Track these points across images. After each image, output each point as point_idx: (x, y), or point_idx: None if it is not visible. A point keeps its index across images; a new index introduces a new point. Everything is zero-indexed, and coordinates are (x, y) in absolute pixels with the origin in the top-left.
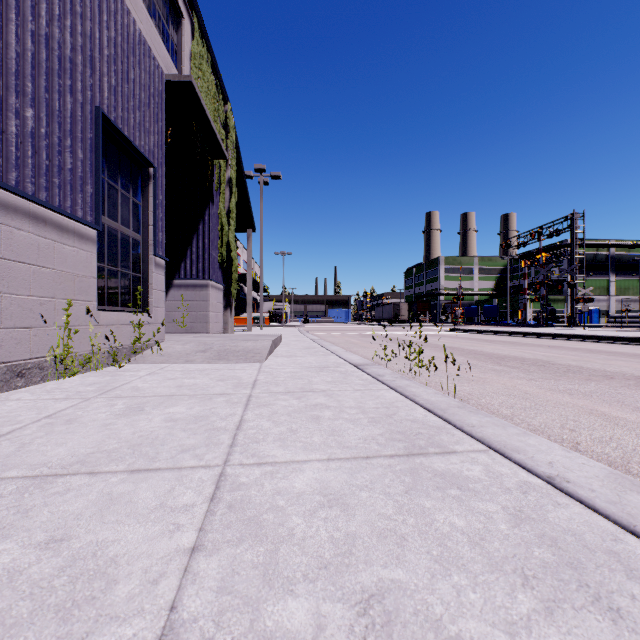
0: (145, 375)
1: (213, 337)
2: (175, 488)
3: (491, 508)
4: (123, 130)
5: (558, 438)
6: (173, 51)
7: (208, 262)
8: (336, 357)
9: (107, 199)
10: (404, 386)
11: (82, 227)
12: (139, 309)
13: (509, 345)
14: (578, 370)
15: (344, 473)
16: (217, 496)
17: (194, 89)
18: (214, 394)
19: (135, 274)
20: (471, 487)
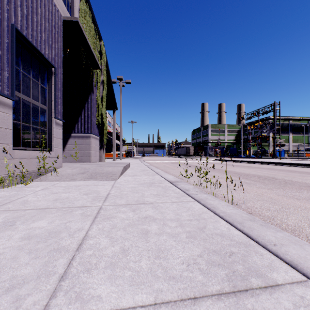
0: (39, 190)
1: (91, 164)
2: None
3: None
4: (32, 42)
5: None
6: (68, 6)
7: (90, 124)
8: (159, 176)
9: (22, 83)
10: (204, 199)
11: (0, 97)
12: (45, 149)
13: (247, 168)
14: (291, 182)
15: None
16: None
17: (79, 26)
18: (76, 207)
19: (42, 128)
20: None
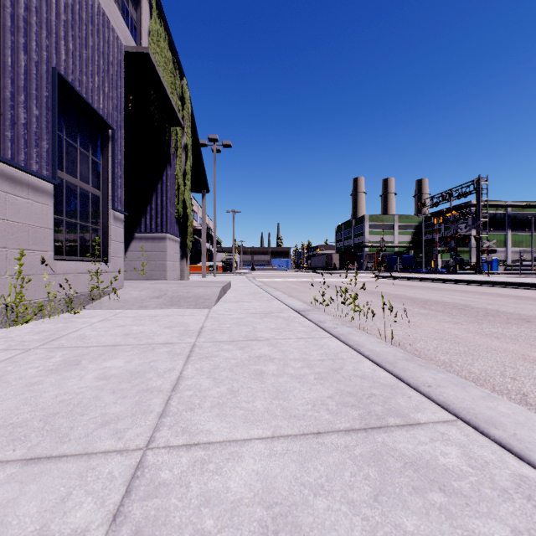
0: (97, 322)
1: (169, 284)
2: (72, 493)
3: (498, 533)
4: (81, 92)
5: (503, 388)
6: (132, 27)
7: (166, 217)
8: (279, 302)
9: (65, 156)
10: (346, 334)
11: (37, 180)
12: (98, 259)
13: (428, 290)
14: (496, 313)
15: (292, 462)
16: (123, 510)
17: (151, 60)
18: (158, 343)
19: (94, 226)
20: (456, 487)
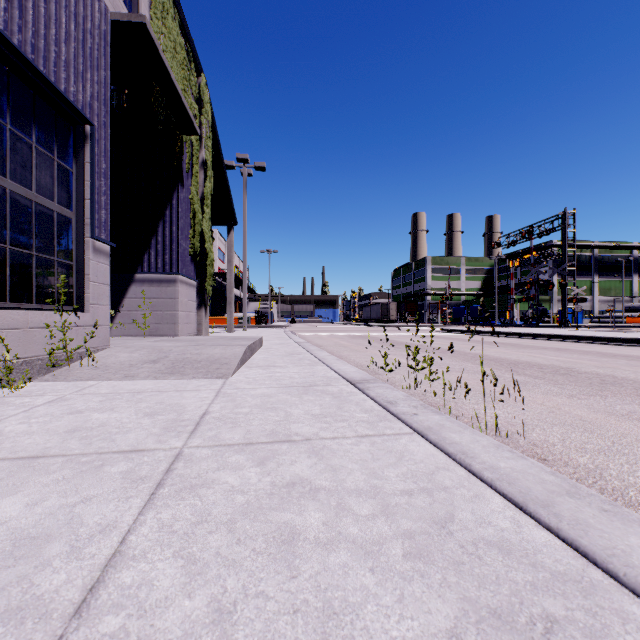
0: (42, 404)
1: (177, 341)
2: None
3: None
4: (36, 62)
5: None
6: None
7: (176, 253)
8: (325, 368)
9: (10, 154)
10: (436, 428)
11: None
12: (70, 307)
13: (511, 348)
14: (615, 381)
15: None
16: None
17: (149, 34)
18: (116, 452)
19: (63, 261)
20: None
